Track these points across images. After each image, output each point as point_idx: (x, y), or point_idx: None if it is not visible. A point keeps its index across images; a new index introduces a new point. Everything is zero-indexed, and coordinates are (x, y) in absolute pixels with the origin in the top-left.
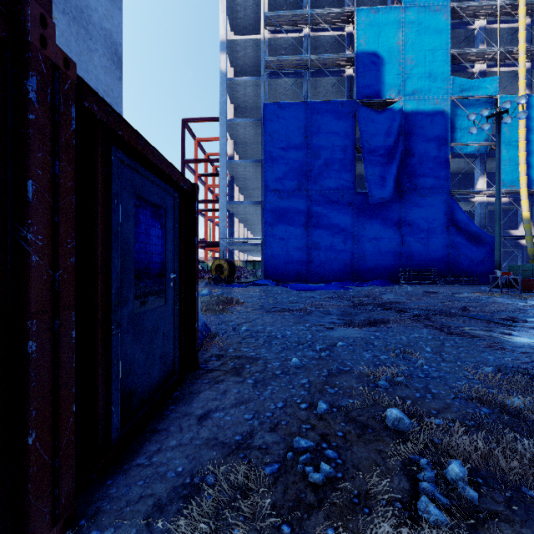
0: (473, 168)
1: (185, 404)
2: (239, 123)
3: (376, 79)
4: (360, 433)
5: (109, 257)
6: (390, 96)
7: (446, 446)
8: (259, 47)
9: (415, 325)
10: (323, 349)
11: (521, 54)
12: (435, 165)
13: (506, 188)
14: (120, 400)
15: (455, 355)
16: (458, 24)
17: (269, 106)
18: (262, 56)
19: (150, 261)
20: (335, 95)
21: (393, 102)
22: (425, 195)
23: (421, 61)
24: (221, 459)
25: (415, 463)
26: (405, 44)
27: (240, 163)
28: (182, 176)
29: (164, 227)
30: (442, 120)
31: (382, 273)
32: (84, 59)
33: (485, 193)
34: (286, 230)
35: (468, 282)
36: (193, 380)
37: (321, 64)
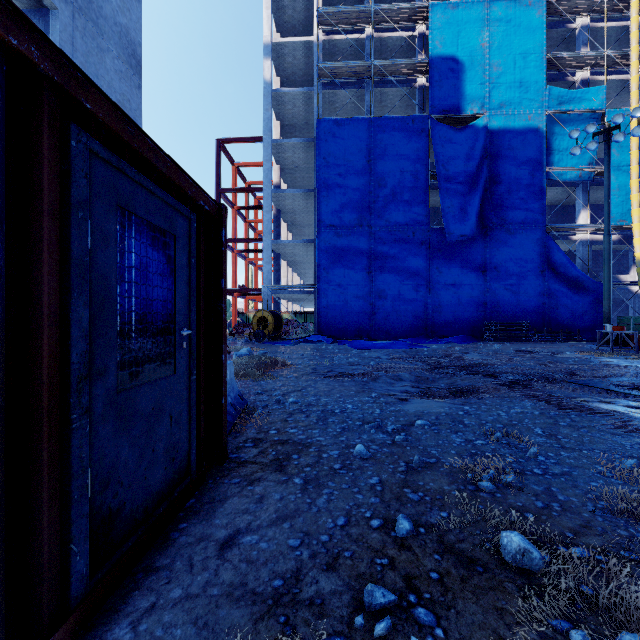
0: (573, 198)
1: (203, 519)
2: (287, 145)
3: (455, 90)
4: (464, 574)
5: (67, 303)
6: (471, 110)
7: (606, 603)
8: (311, 52)
9: (513, 396)
10: (396, 430)
11: (633, 58)
12: (528, 195)
13: (615, 224)
14: (90, 531)
15: (576, 439)
16: (554, 23)
17: (323, 123)
18: (315, 62)
19: (148, 311)
20: (403, 110)
21: (475, 117)
22: (514, 232)
23: (510, 67)
24: (249, 626)
25: (561, 636)
26: (490, 47)
27: (288, 192)
28: (201, 191)
29: (173, 262)
30: (536, 140)
31: (462, 327)
32: (93, 61)
33: (588, 229)
34: (344, 275)
35: (568, 338)
36: (218, 478)
37: (387, 72)
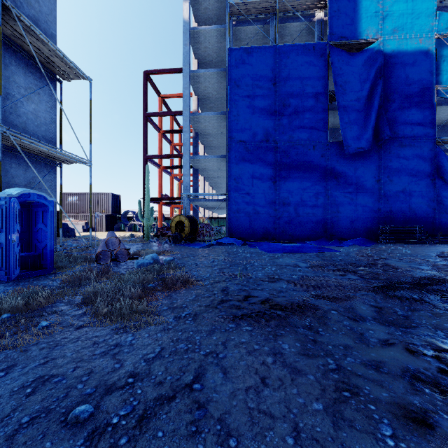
0: None
1: None
2: (203, 75)
3: (352, 18)
4: None
5: None
6: (367, 36)
7: None
8: None
9: None
10: None
11: None
12: (419, 111)
13: None
14: None
15: None
16: None
17: (233, 51)
18: (226, 2)
19: None
20: None
21: (369, 43)
22: (406, 144)
23: None
24: None
25: None
26: None
27: (204, 115)
28: None
29: None
30: (427, 61)
31: (358, 230)
32: None
33: None
34: (252, 184)
35: None
36: None
37: (290, 7)
